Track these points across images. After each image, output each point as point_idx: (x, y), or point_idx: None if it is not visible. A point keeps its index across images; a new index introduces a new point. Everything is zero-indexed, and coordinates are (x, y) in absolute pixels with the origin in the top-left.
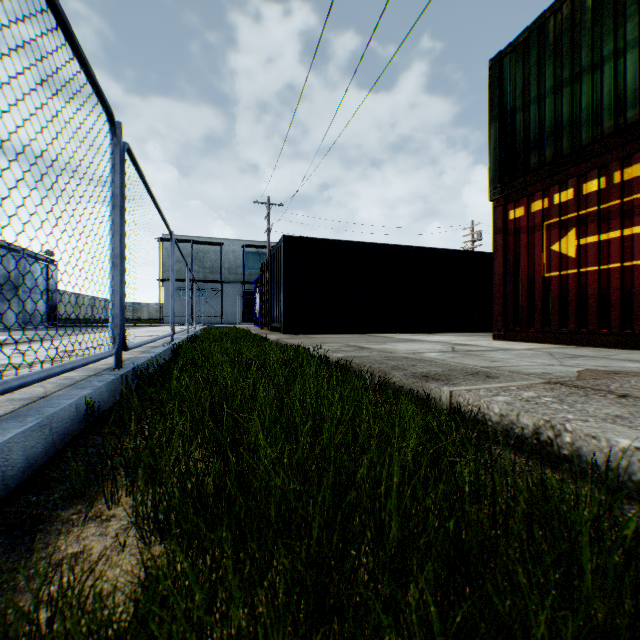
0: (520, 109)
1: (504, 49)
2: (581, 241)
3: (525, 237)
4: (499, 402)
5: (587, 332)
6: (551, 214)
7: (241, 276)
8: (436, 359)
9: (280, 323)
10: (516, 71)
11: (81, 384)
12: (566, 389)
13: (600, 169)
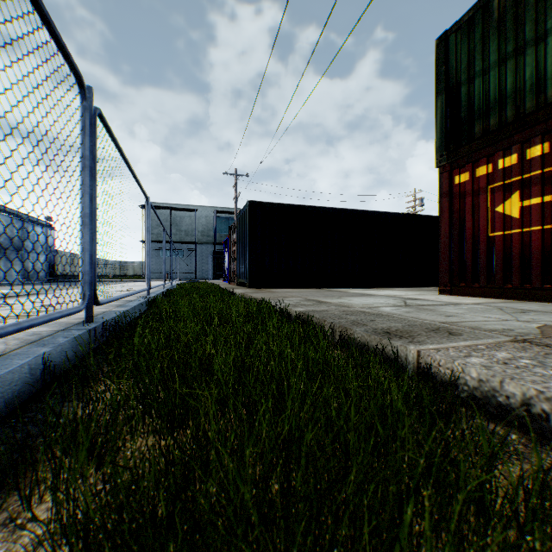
0: (465, 82)
1: (450, 28)
2: (525, 203)
3: (470, 200)
4: (475, 365)
5: (531, 287)
6: (495, 178)
7: (212, 238)
8: (392, 314)
9: (245, 279)
10: (461, 48)
11: (45, 340)
12: (538, 349)
13: (543, 135)
